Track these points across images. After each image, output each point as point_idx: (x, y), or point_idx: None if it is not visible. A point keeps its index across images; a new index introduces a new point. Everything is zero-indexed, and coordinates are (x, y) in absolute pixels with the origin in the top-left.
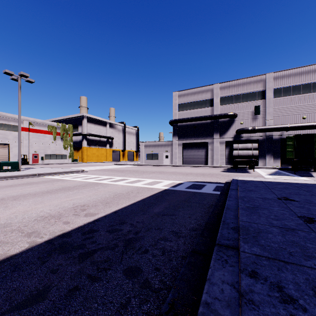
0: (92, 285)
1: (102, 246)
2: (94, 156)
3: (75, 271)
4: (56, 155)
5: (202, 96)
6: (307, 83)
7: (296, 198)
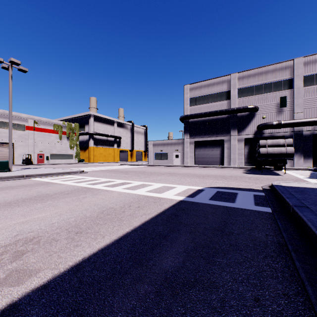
0: None
1: None
2: (101, 156)
3: None
4: (61, 155)
5: (216, 88)
6: None
7: None
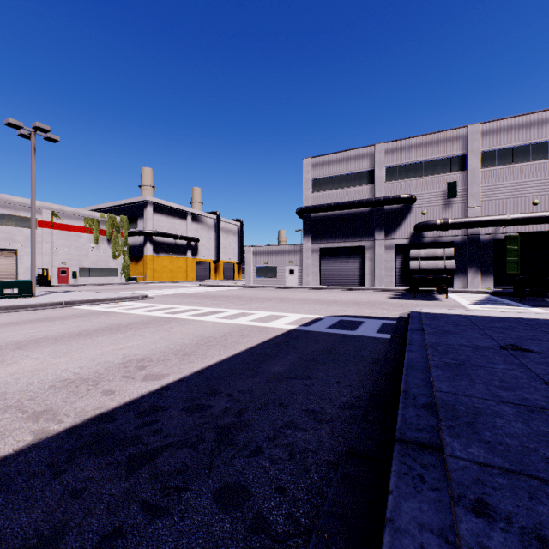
0: (149, 526)
1: (174, 440)
2: (164, 271)
3: (118, 493)
4: (98, 269)
5: (354, 166)
6: (540, 141)
7: (534, 347)
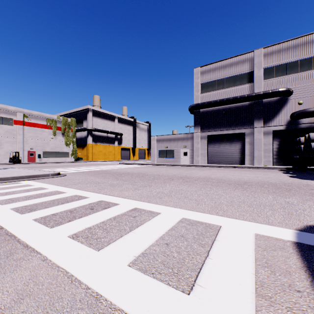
0: None
1: None
2: (100, 154)
3: None
4: (56, 152)
5: (235, 69)
6: None
7: None
